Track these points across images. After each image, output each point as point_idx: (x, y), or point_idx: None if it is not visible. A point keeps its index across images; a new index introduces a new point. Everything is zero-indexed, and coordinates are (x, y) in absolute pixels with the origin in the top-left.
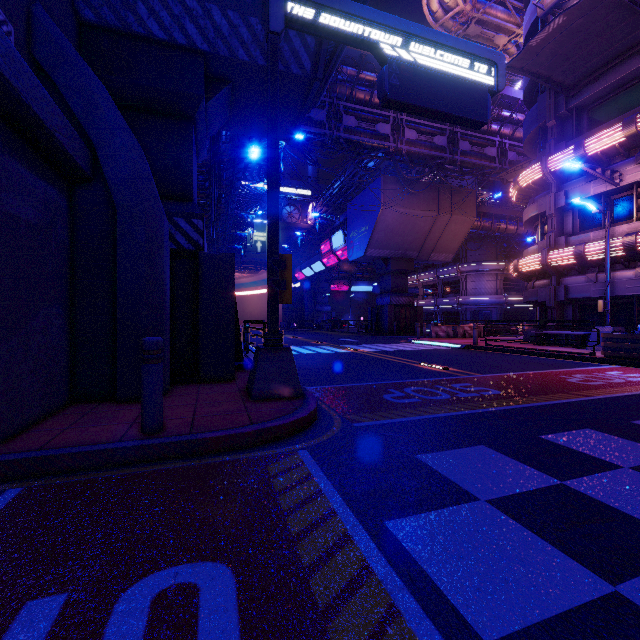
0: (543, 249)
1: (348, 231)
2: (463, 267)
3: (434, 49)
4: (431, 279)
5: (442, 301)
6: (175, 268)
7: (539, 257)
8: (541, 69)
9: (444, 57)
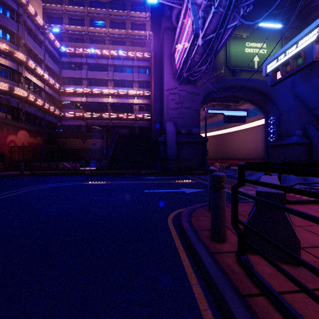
0: None
1: None
2: None
3: None
4: None
5: None
6: None
7: None
8: None
9: None
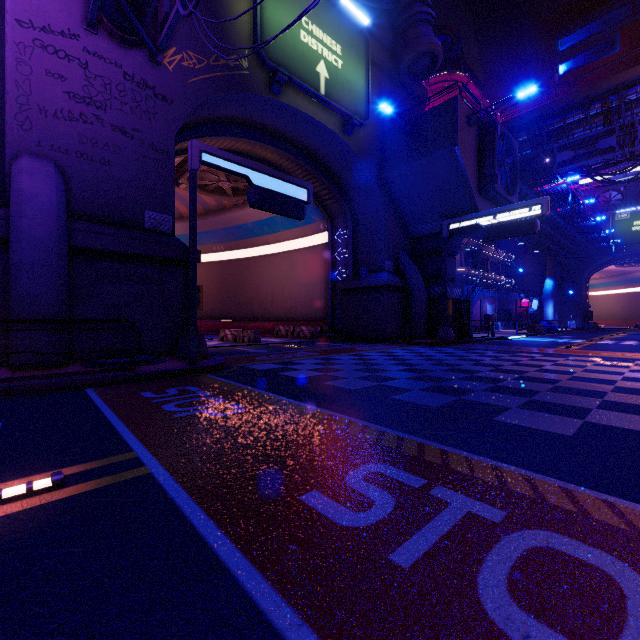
0: None
1: None
2: None
3: (505, 213)
4: None
5: None
6: (431, 304)
7: None
8: None
9: (510, 214)
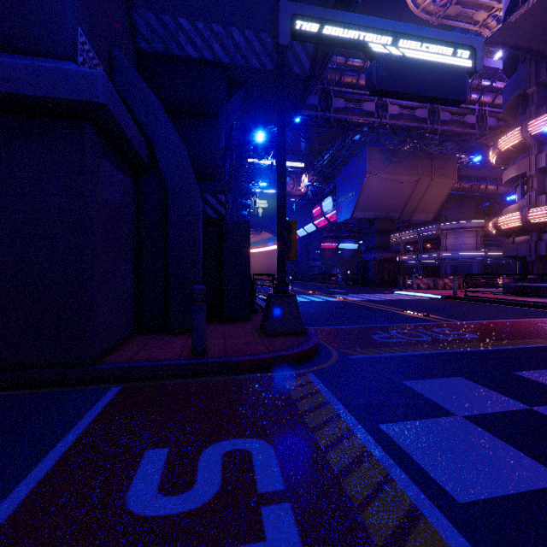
0: (523, 207)
1: (337, 197)
2: (443, 225)
3: (416, 42)
4: (412, 237)
5: (423, 256)
6: (205, 233)
7: (519, 215)
8: (520, 41)
9: (425, 48)
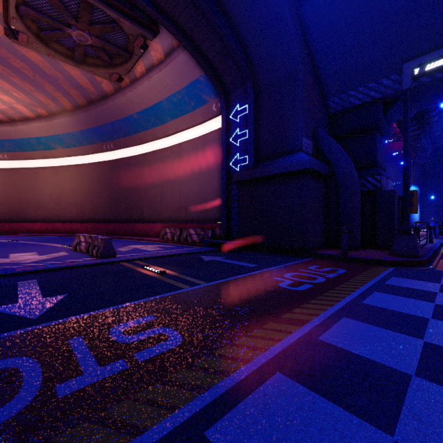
0: None
1: None
2: None
3: None
4: None
5: None
6: (365, 199)
7: None
8: None
9: None
